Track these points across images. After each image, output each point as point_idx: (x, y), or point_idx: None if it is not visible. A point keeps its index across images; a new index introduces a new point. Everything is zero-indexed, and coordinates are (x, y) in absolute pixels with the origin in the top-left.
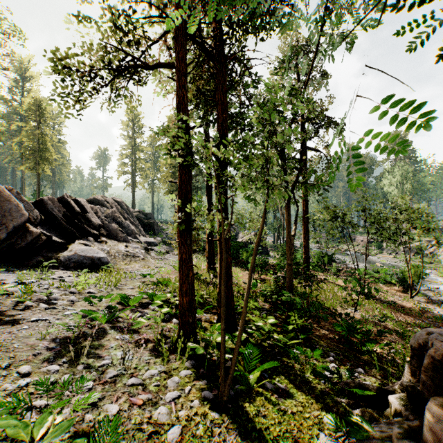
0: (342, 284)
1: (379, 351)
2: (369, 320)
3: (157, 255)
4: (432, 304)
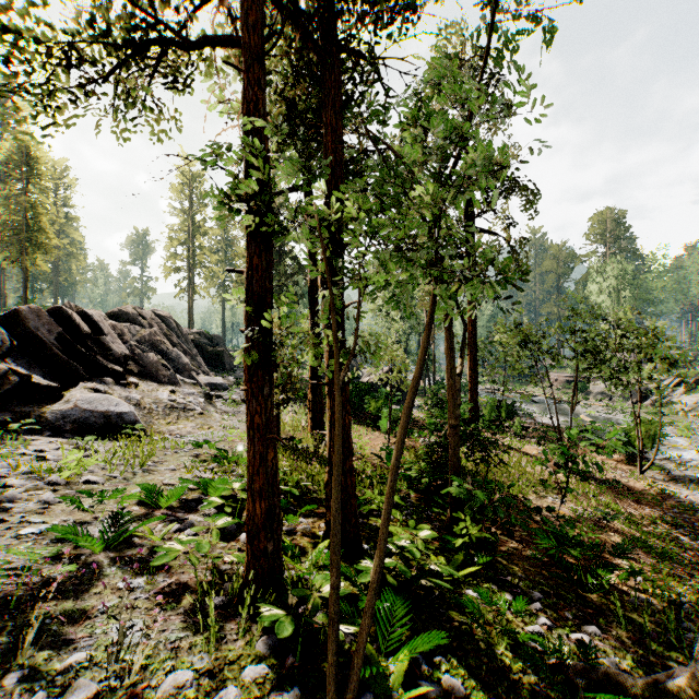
0: (532, 451)
1: (615, 582)
2: (586, 517)
3: (227, 405)
4: (675, 484)
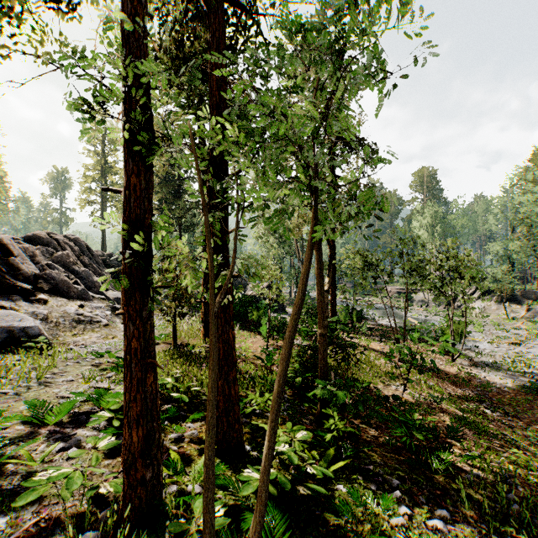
0: (377, 347)
1: (451, 459)
2: (421, 400)
3: None
4: (476, 368)
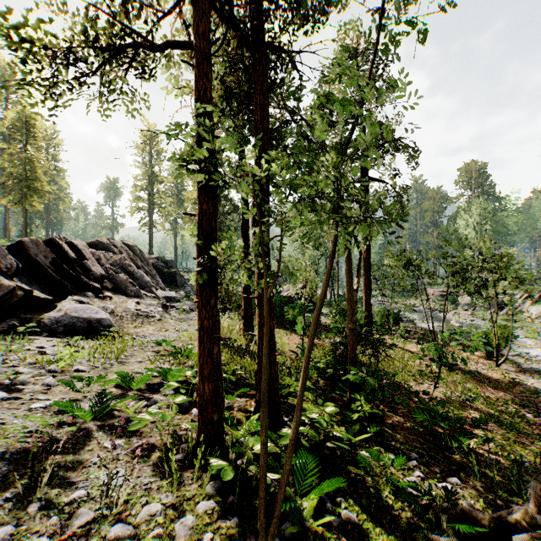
0: (413, 349)
1: (473, 447)
2: (453, 398)
3: (179, 313)
4: (523, 374)
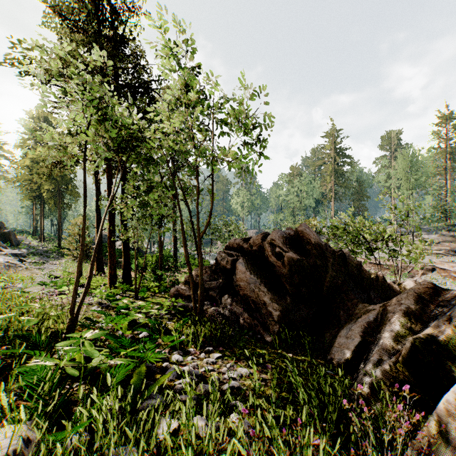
0: None
1: None
2: None
3: (34, 265)
4: None
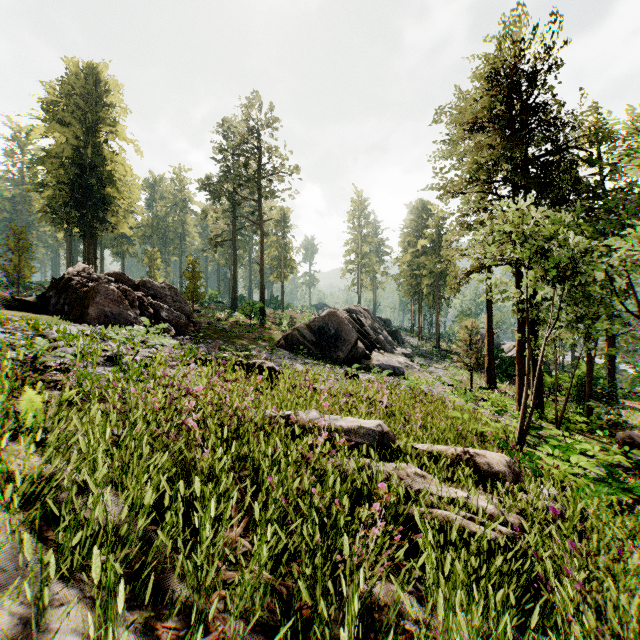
0: None
1: None
2: None
3: (421, 367)
4: None
